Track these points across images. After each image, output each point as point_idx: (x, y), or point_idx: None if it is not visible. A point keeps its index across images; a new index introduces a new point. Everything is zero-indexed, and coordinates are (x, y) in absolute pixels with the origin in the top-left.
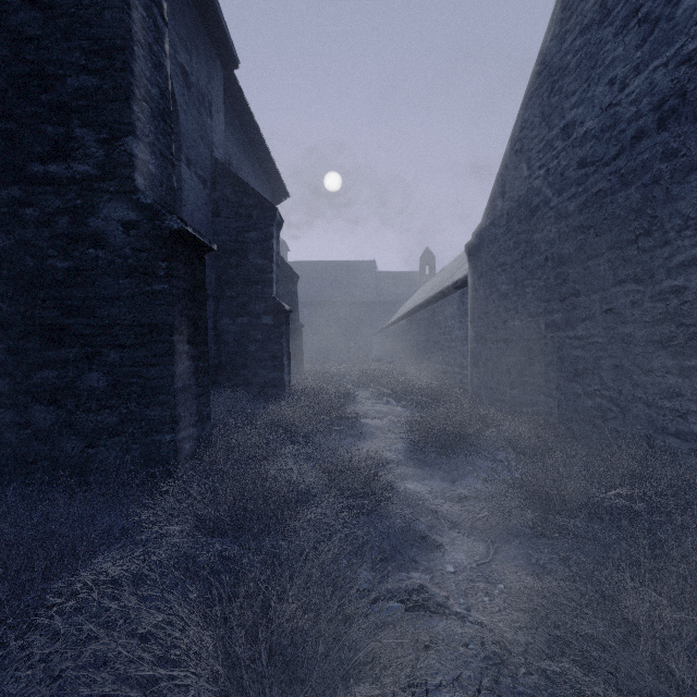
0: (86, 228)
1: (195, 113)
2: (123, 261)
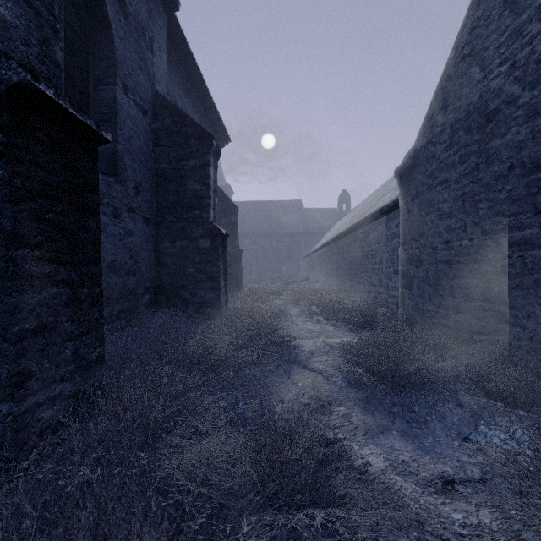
0: None
1: (134, 43)
2: None
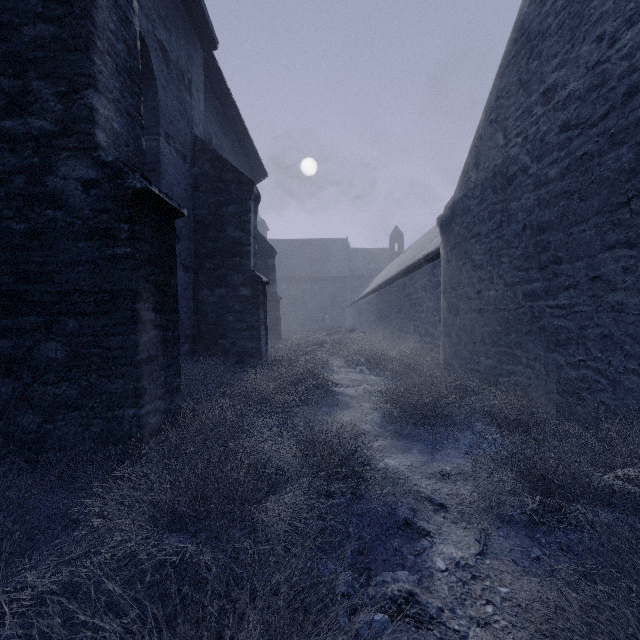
0: (43, 187)
1: (174, 90)
2: (83, 223)
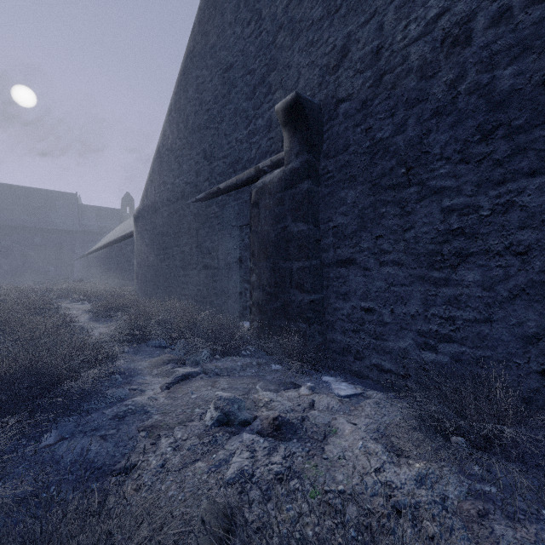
0: None
1: None
2: None
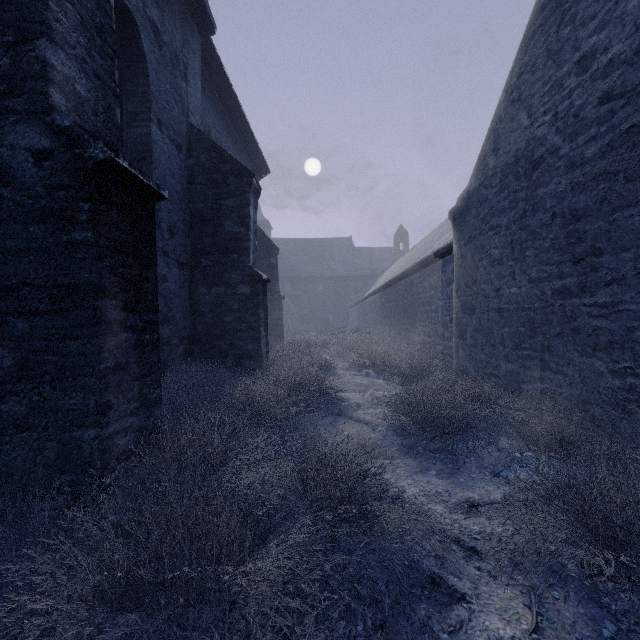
0: None
1: (168, 74)
2: (34, 202)
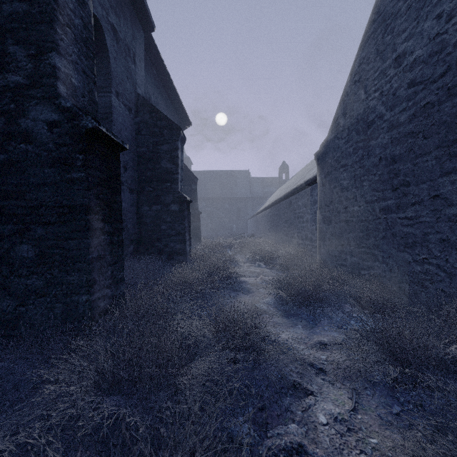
0: (18, 127)
1: (122, 60)
2: (48, 154)
